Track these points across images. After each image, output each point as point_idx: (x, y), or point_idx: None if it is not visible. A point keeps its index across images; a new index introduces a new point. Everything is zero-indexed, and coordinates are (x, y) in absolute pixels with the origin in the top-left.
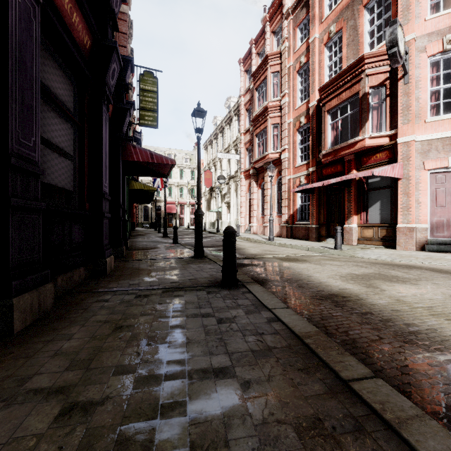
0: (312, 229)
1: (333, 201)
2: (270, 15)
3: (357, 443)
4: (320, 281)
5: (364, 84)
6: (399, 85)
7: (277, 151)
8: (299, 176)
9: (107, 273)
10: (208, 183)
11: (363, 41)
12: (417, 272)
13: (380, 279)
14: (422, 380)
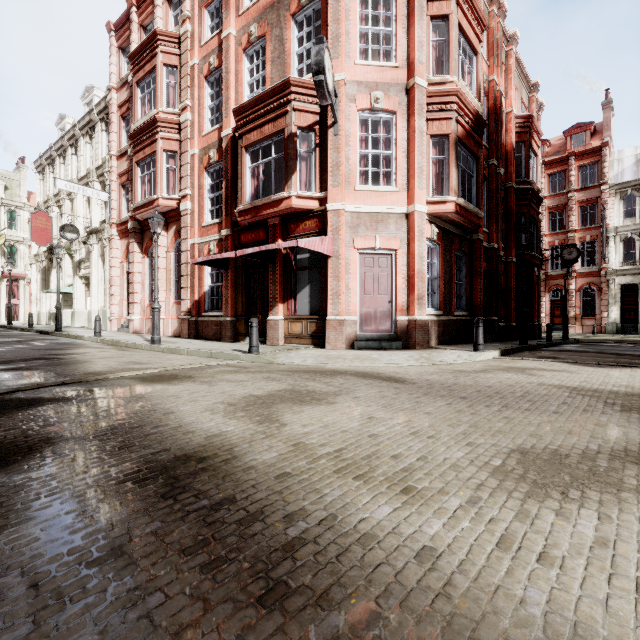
0: (226, 323)
1: (255, 282)
2: None
3: None
4: (181, 423)
5: (291, 121)
6: (330, 135)
7: (175, 197)
8: (208, 241)
9: None
10: (41, 237)
11: (291, 63)
12: (340, 380)
13: (288, 401)
14: None
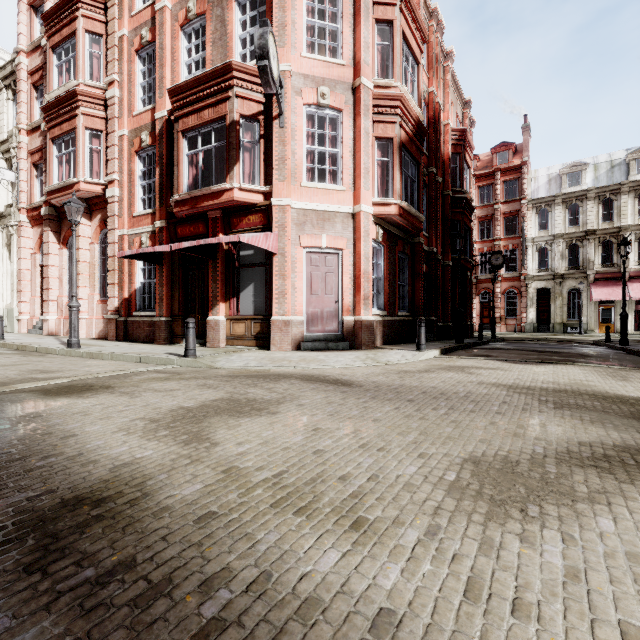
0: (160, 324)
1: (194, 279)
2: None
3: None
4: (82, 449)
5: (233, 108)
6: (275, 126)
7: (99, 182)
8: (139, 233)
9: None
10: None
11: (234, 47)
12: (285, 385)
13: (224, 413)
14: None
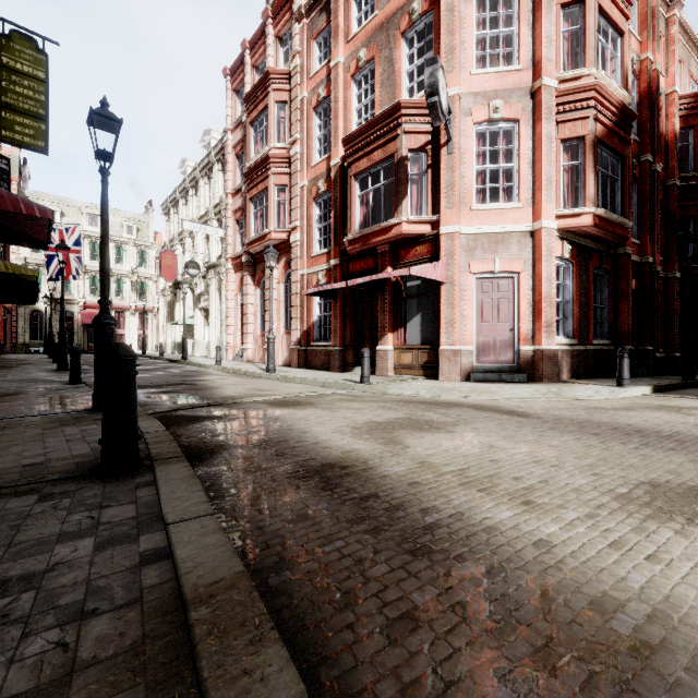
0: (335, 353)
1: (364, 311)
2: (273, 8)
3: None
4: (317, 440)
5: (401, 144)
6: (443, 154)
7: (285, 230)
8: (316, 271)
9: None
10: (168, 274)
11: (401, 83)
12: (457, 412)
13: (408, 428)
14: (421, 650)
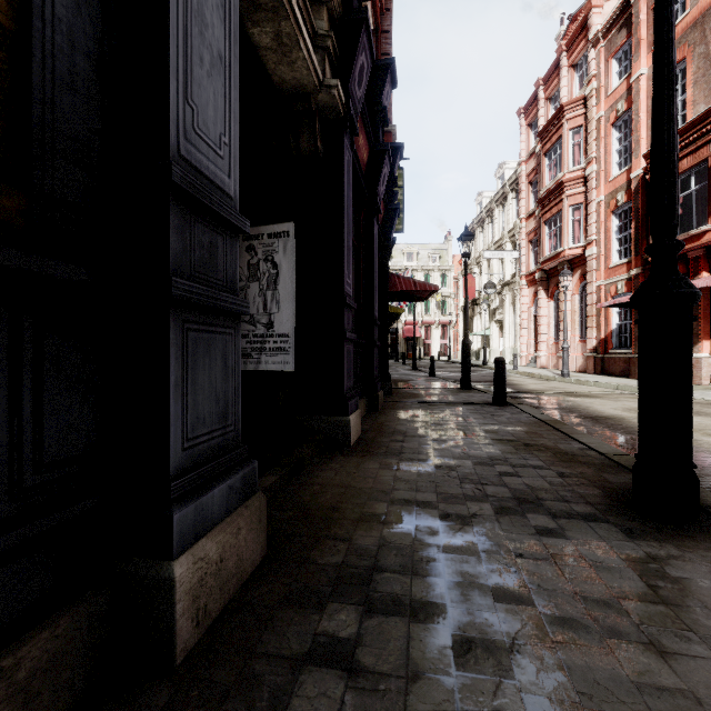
0: (635, 361)
1: None
2: (567, 41)
3: (548, 435)
4: (596, 410)
5: None
6: None
7: (580, 245)
8: (614, 281)
9: (392, 394)
10: (468, 294)
11: None
12: None
13: None
14: (613, 440)
